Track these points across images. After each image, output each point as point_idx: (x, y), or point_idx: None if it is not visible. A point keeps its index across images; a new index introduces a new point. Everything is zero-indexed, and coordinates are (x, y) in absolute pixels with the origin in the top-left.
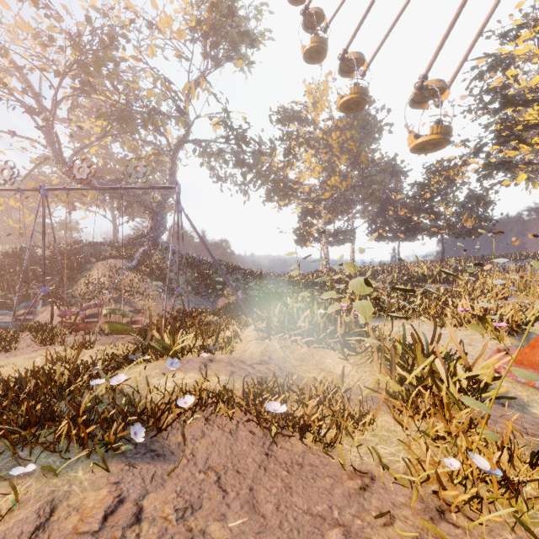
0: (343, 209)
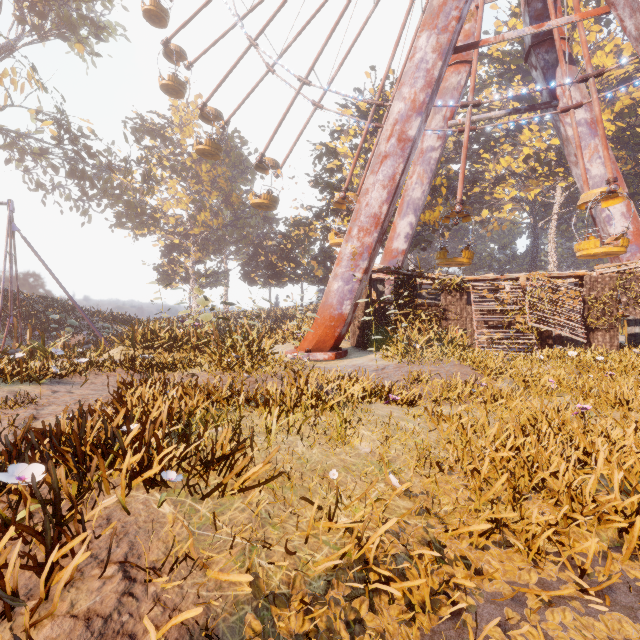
0: (215, 248)
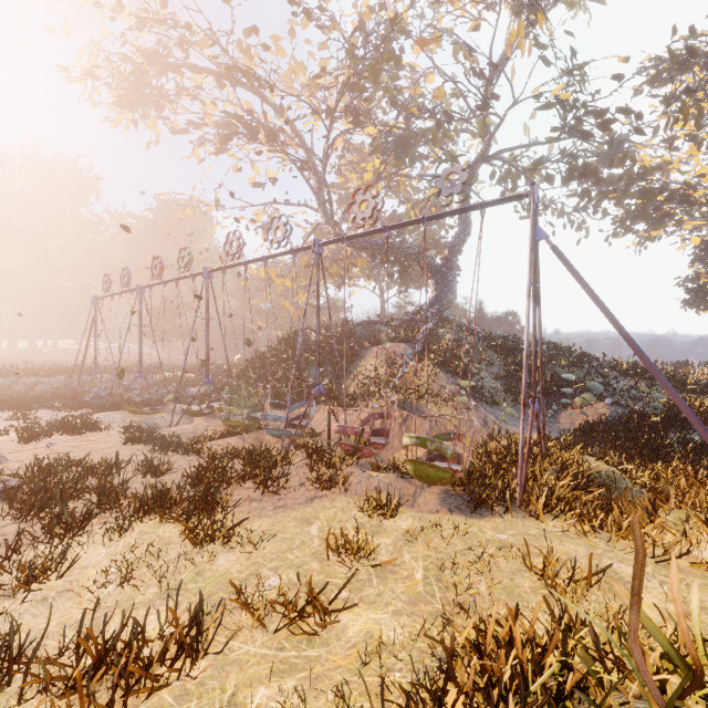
0: None
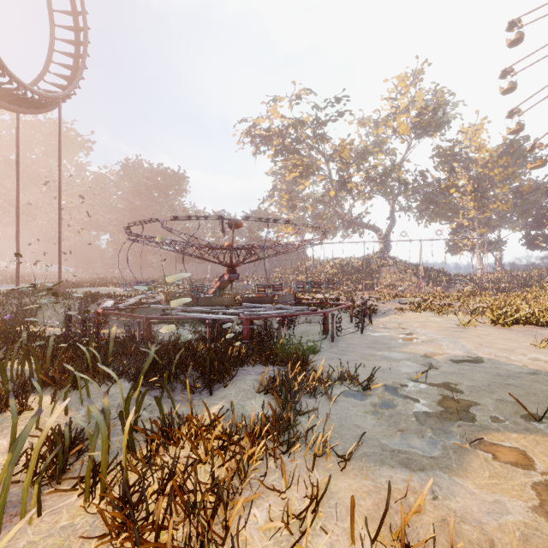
0: (495, 224)
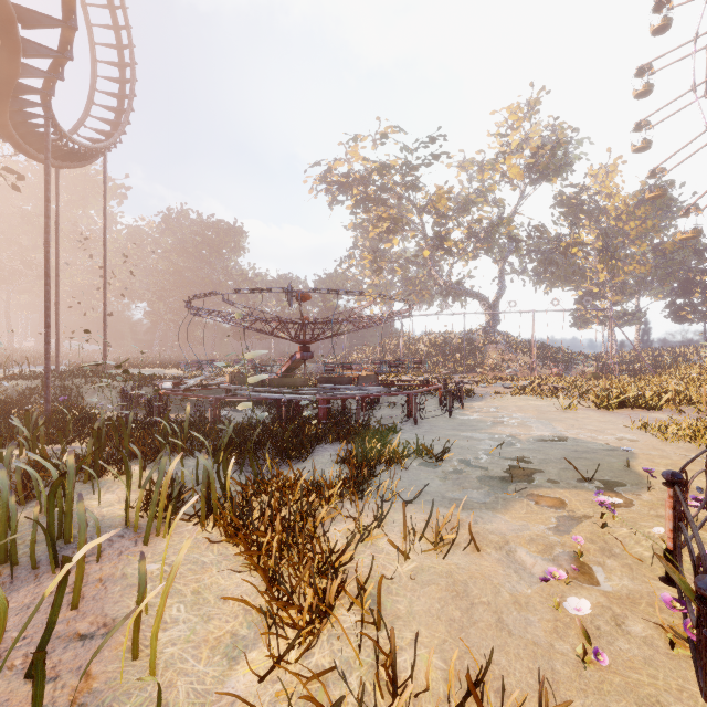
0: (632, 290)
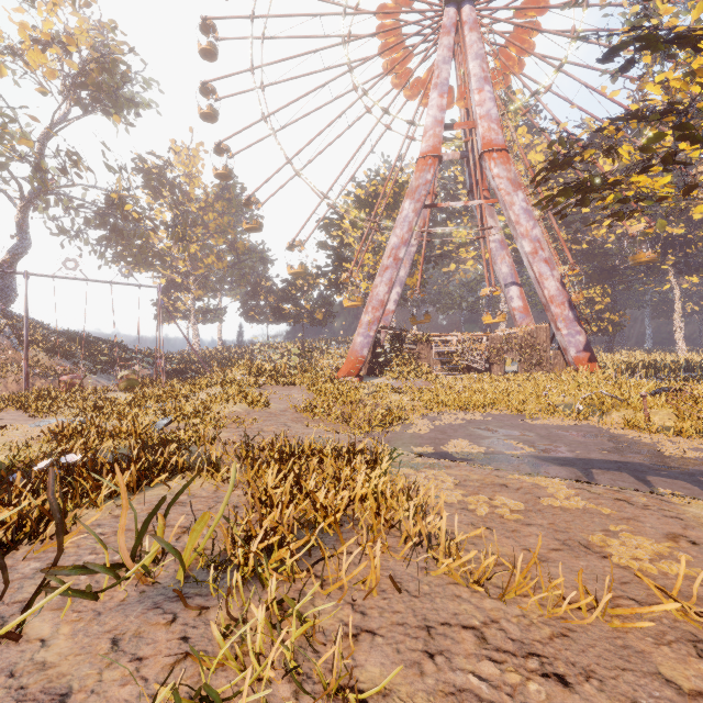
0: (214, 287)
